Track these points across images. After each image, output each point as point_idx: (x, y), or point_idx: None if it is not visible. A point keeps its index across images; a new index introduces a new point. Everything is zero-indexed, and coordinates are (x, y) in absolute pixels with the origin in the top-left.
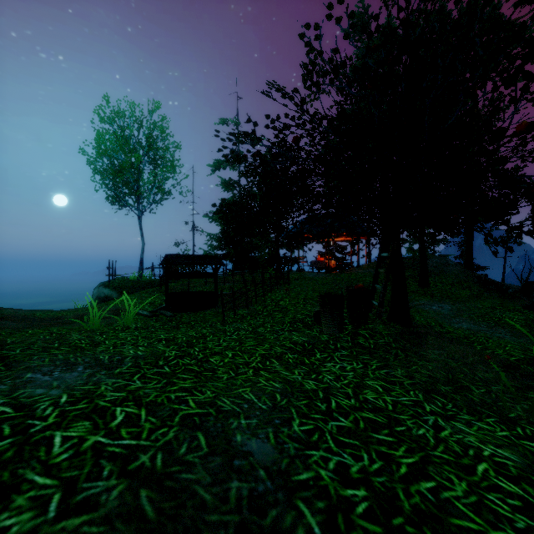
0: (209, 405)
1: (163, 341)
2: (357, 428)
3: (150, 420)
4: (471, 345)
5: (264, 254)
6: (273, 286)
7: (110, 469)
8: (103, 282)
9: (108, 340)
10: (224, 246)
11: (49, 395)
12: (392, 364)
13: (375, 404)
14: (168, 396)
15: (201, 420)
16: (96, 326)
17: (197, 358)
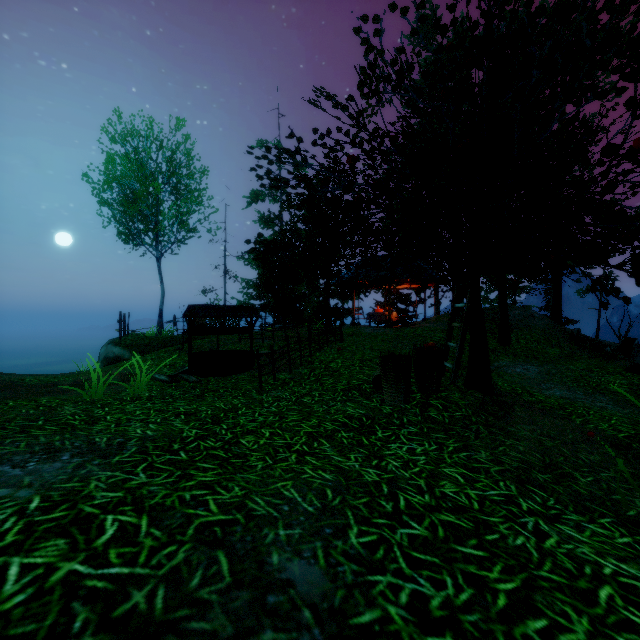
0: (236, 509)
1: (181, 416)
2: (435, 538)
3: (153, 534)
4: (569, 417)
5: (311, 304)
6: (322, 344)
7: (85, 617)
8: (113, 339)
9: (110, 415)
10: (263, 295)
11: (15, 499)
12: (473, 444)
13: (455, 501)
14: (182, 496)
15: (224, 532)
16: (98, 396)
17: (224, 439)
